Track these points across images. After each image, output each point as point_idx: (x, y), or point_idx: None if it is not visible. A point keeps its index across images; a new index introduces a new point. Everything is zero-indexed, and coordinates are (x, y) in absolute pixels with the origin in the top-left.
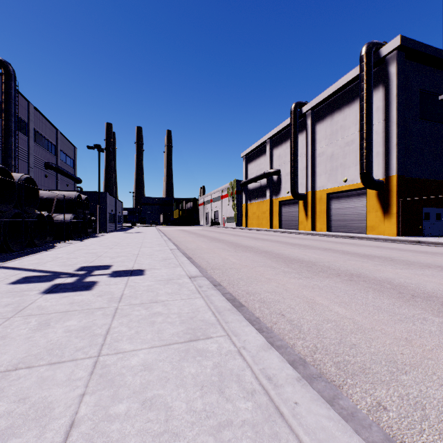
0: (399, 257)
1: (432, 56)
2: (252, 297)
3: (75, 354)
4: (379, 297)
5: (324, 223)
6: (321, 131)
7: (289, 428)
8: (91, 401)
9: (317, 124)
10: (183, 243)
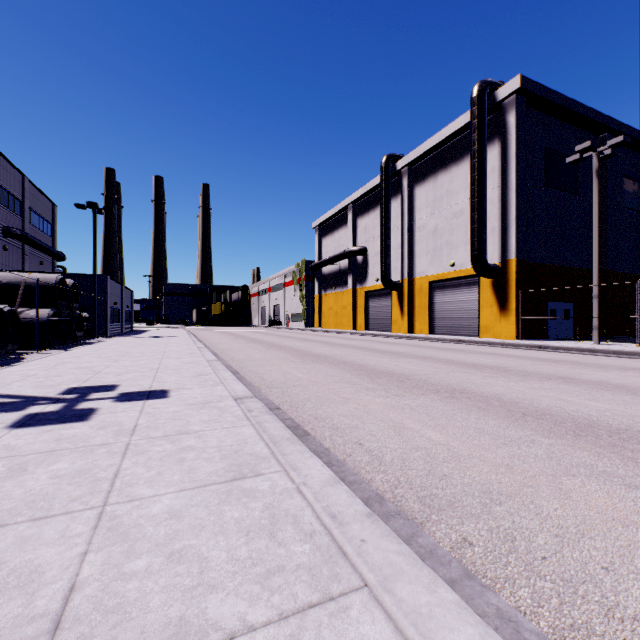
0: (516, 366)
1: (559, 105)
2: (321, 423)
3: (69, 506)
4: (483, 418)
5: (426, 323)
6: (421, 197)
7: (353, 567)
8: (98, 559)
9: (416, 187)
10: (227, 351)
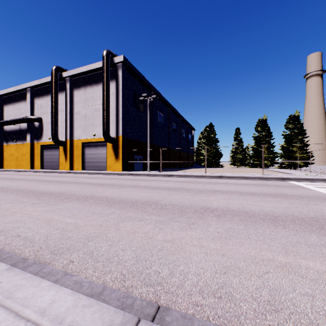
0: (118, 183)
1: (138, 75)
2: None
3: None
4: (97, 207)
5: (80, 164)
6: (78, 96)
7: None
8: None
9: (75, 90)
10: None
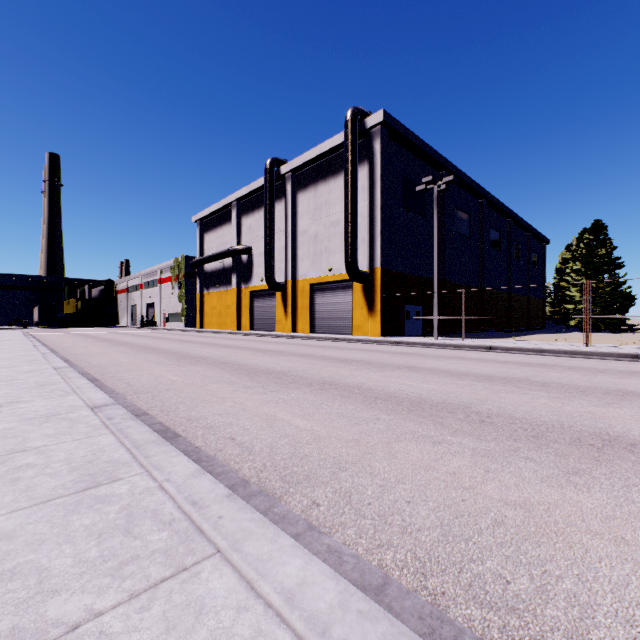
0: (377, 359)
1: (412, 142)
2: (195, 424)
3: None
4: (345, 404)
5: (308, 323)
6: (304, 203)
7: (208, 540)
8: None
9: (299, 193)
10: (84, 357)
